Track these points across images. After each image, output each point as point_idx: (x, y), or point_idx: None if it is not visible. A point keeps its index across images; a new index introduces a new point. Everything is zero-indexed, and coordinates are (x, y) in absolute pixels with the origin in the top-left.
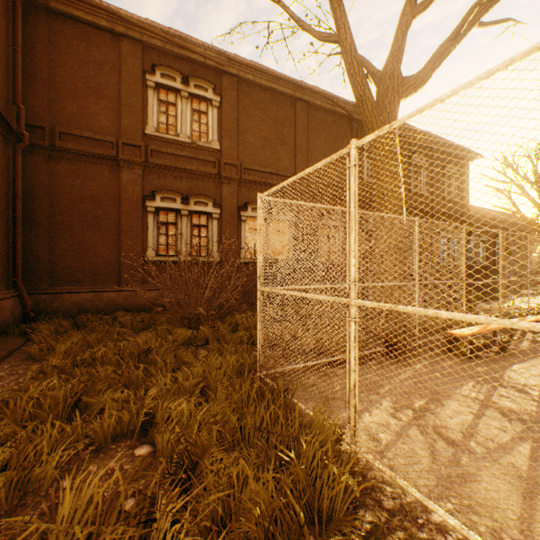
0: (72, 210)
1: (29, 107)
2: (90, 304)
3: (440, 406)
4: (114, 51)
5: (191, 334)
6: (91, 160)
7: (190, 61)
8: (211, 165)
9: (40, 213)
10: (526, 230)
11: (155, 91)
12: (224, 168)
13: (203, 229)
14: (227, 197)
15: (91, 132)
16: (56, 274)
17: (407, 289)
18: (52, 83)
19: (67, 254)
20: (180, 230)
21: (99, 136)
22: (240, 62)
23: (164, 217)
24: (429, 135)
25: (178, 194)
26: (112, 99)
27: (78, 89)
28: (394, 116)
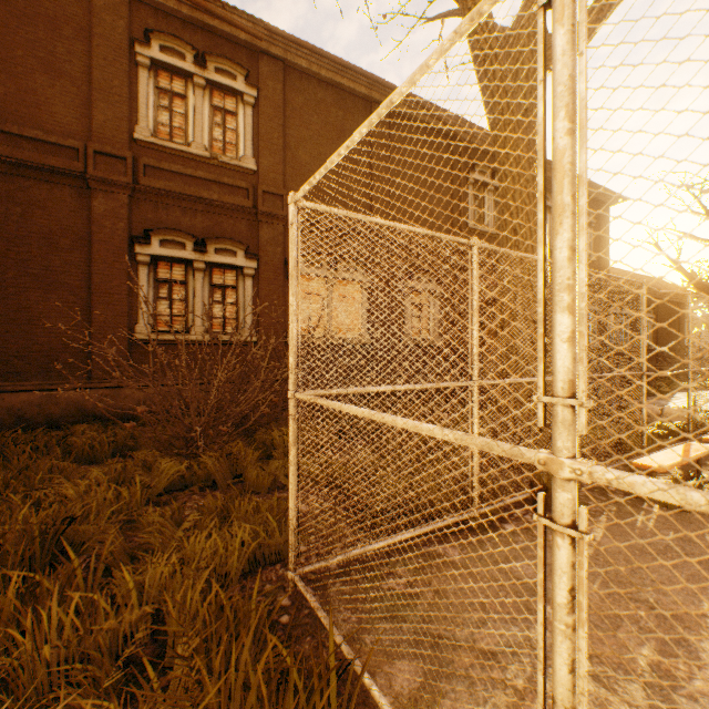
0: (7, 256)
1: None
2: (37, 410)
3: (698, 665)
4: (80, 2)
5: (188, 468)
6: (40, 176)
7: (208, 30)
8: (242, 194)
9: None
10: (679, 302)
11: (151, 73)
12: (263, 199)
13: (230, 292)
14: (267, 244)
15: (40, 130)
16: None
17: None
18: None
19: None
20: (192, 293)
21: (53, 137)
22: (286, 36)
23: (166, 271)
24: None
25: (188, 236)
26: (77, 79)
27: (16, 58)
28: (534, 99)
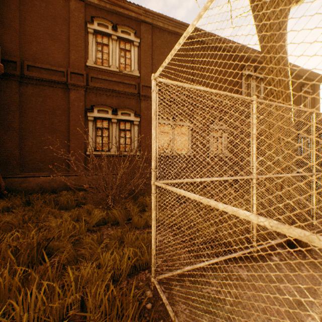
0: (36, 119)
1: (6, 48)
2: (47, 184)
3: None
4: (65, 8)
5: (106, 214)
6: (49, 84)
7: (118, 14)
8: (133, 87)
9: (13, 121)
10: None
11: (94, 36)
12: (142, 89)
13: (128, 132)
14: (144, 110)
15: (49, 65)
16: (25, 164)
17: (296, 178)
18: (22, 31)
19: (33, 150)
20: (111, 133)
21: (54, 67)
22: (153, 12)
23: (100, 124)
24: (290, 63)
25: (109, 107)
26: (64, 42)
27: (40, 35)
28: (284, 22)
